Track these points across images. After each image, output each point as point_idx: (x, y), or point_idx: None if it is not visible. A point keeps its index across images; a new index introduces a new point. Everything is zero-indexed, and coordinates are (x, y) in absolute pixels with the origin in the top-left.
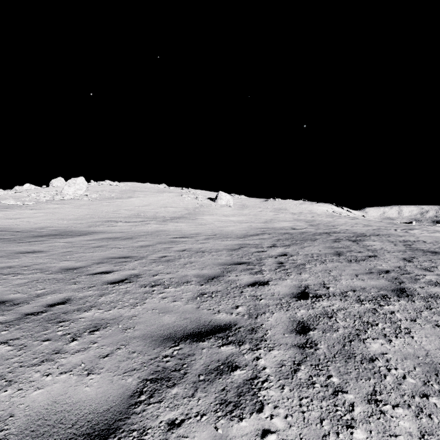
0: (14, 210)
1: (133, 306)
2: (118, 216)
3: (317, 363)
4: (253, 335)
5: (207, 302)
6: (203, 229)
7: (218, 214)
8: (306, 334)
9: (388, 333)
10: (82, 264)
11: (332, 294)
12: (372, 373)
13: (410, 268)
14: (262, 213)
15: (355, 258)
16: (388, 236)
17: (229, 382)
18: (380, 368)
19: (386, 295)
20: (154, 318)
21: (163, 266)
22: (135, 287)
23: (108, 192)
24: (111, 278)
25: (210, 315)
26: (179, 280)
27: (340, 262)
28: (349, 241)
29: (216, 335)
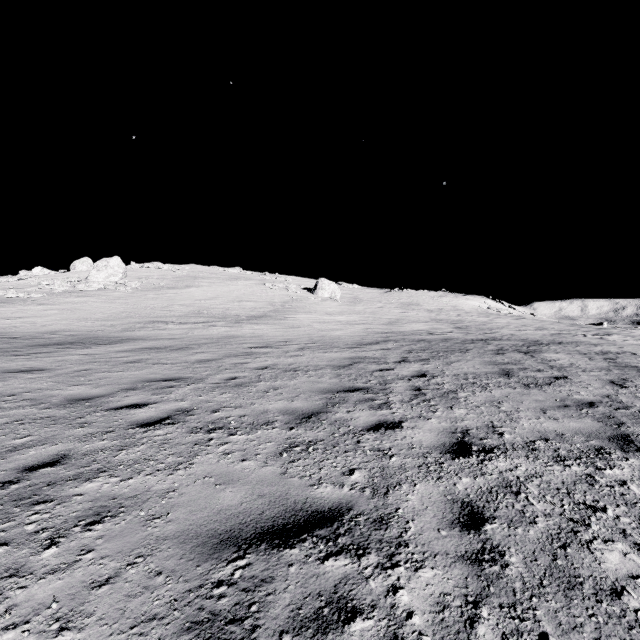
0: (15, 306)
1: (172, 469)
2: (169, 314)
3: (511, 600)
4: (382, 532)
5: (299, 461)
6: (296, 335)
7: (318, 311)
8: (480, 530)
9: (629, 527)
10: (102, 391)
11: (510, 446)
12: (626, 628)
13: (627, 398)
14: (384, 310)
15: (533, 380)
16: (576, 344)
17: None
18: (637, 613)
19: (601, 447)
20: (205, 495)
21: (231, 394)
22: (181, 432)
23: (155, 278)
24: (143, 415)
25: (304, 488)
26: (254, 420)
27: (512, 387)
28: (519, 353)
29: (314, 533)
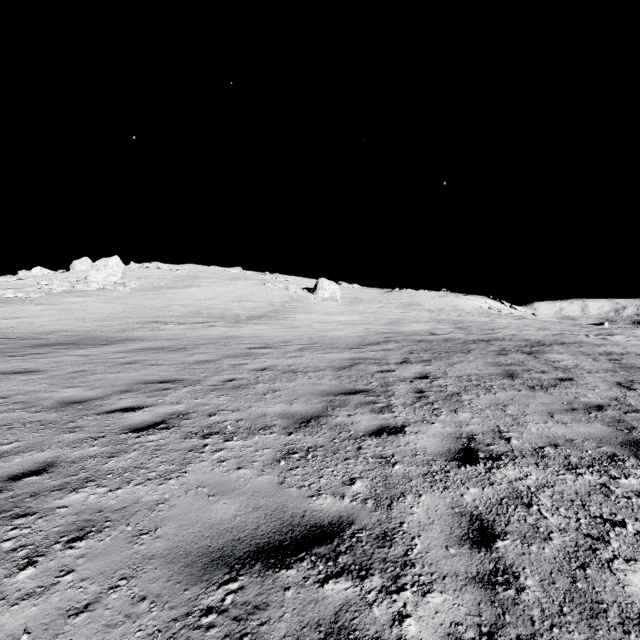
0: (13, 306)
1: (164, 479)
2: (168, 314)
3: (529, 631)
4: (386, 550)
5: (298, 469)
6: (296, 335)
7: (318, 311)
8: (492, 548)
9: None
10: (96, 393)
11: (519, 453)
12: None
13: (636, 401)
14: (385, 310)
15: (538, 382)
16: (579, 345)
17: None
18: None
19: (614, 454)
20: (197, 508)
21: (228, 397)
22: (175, 437)
23: (155, 278)
24: (136, 419)
25: (302, 499)
26: (251, 425)
27: (517, 389)
28: (522, 354)
29: (313, 552)
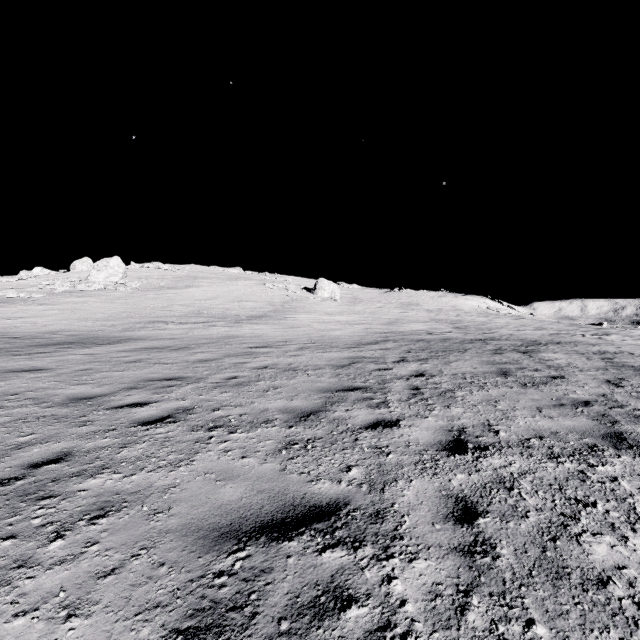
0: (15, 306)
1: (174, 466)
2: (169, 314)
3: (501, 590)
4: (378, 526)
5: (298, 458)
6: (296, 335)
7: (318, 311)
8: (473, 524)
9: (617, 521)
10: (104, 390)
11: (505, 444)
12: (610, 615)
13: (622, 397)
14: (384, 310)
15: (530, 380)
16: (575, 344)
17: (338, 638)
18: (621, 601)
19: (594, 445)
20: (206, 491)
21: (231, 393)
22: (182, 430)
23: (155, 279)
24: (144, 414)
25: (302, 484)
26: (253, 419)
27: (509, 386)
28: (517, 353)
29: (312, 527)
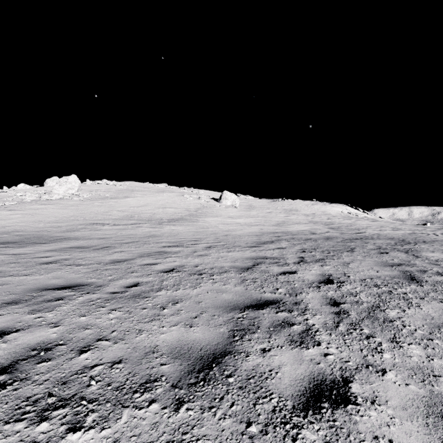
0: None
1: None
2: (108, 217)
3: None
4: None
5: None
6: (205, 234)
7: (222, 215)
8: None
9: None
10: None
11: None
12: None
13: None
14: (272, 214)
15: None
16: (439, 243)
17: None
18: None
19: None
20: None
21: (121, 313)
22: None
23: (103, 191)
24: None
25: None
26: (127, 376)
27: (438, 300)
28: (400, 252)
29: None
